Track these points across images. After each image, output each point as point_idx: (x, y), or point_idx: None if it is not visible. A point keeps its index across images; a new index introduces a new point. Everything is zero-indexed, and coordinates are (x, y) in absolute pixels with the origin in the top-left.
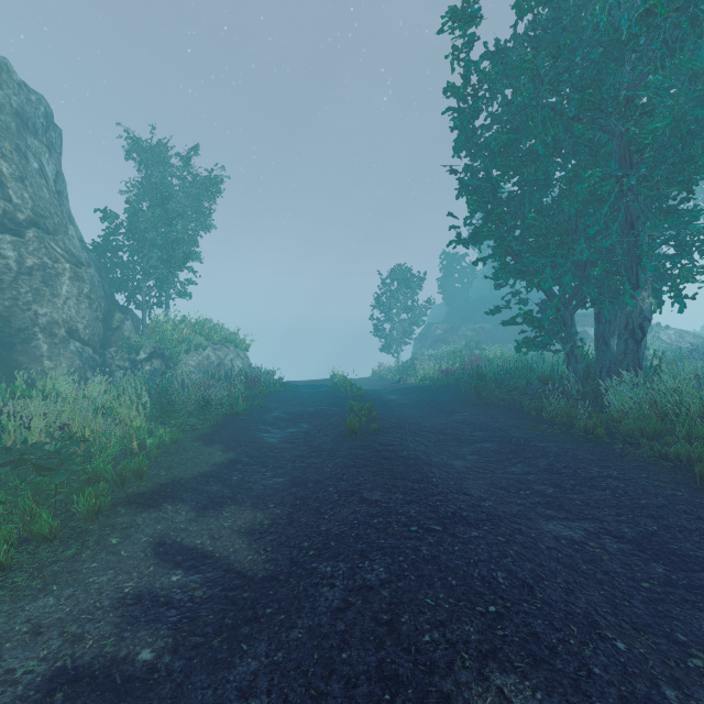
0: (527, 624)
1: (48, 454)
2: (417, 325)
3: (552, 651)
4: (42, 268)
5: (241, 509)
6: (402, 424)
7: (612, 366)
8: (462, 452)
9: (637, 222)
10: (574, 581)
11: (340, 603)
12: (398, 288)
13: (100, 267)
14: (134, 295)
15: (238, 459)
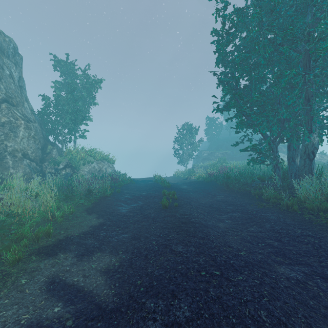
0: None
1: None
2: (195, 151)
3: None
4: (9, 123)
5: (103, 255)
6: (190, 202)
7: (297, 172)
8: (222, 218)
9: (311, 98)
10: (309, 315)
11: None
12: (186, 134)
13: (41, 123)
14: (58, 136)
15: (104, 222)
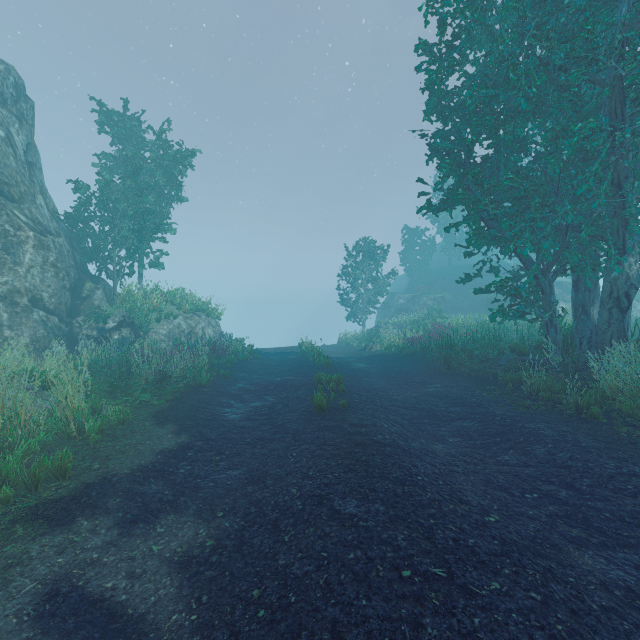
0: None
1: None
2: (381, 294)
3: None
4: (3, 236)
5: (180, 521)
6: (372, 397)
7: (593, 337)
8: (441, 433)
9: (625, 183)
10: None
11: None
12: (363, 260)
13: (71, 237)
14: (105, 265)
15: (190, 443)
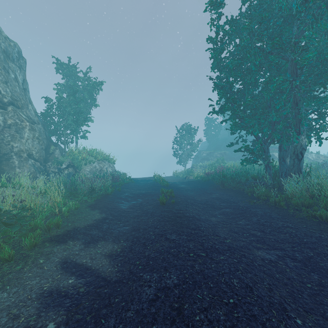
0: (250, 309)
1: (12, 216)
2: (194, 151)
3: (263, 326)
4: (15, 125)
5: (107, 243)
6: (186, 199)
7: (287, 172)
8: (215, 213)
9: (299, 103)
10: (273, 283)
11: (153, 296)
12: (185, 134)
13: (44, 124)
14: (60, 137)
15: (107, 217)
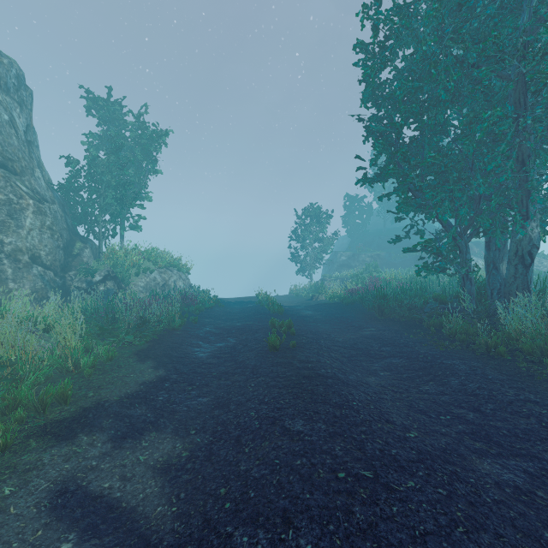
0: None
1: None
2: (326, 252)
3: None
4: (8, 204)
5: (161, 437)
6: (317, 339)
7: (502, 288)
8: (374, 368)
9: (528, 160)
10: None
11: None
12: (311, 223)
13: (64, 204)
14: (93, 227)
15: (167, 376)
